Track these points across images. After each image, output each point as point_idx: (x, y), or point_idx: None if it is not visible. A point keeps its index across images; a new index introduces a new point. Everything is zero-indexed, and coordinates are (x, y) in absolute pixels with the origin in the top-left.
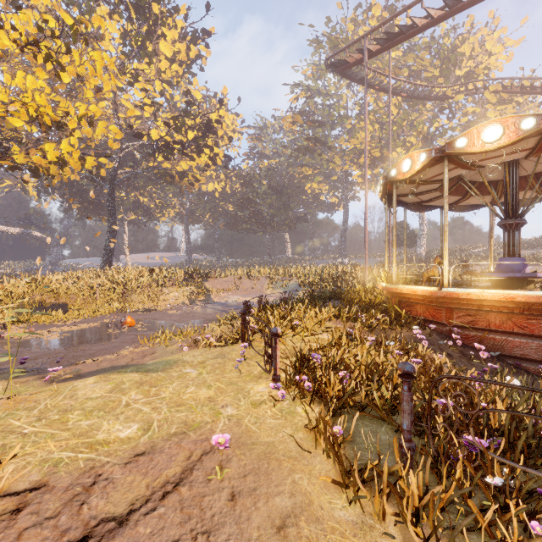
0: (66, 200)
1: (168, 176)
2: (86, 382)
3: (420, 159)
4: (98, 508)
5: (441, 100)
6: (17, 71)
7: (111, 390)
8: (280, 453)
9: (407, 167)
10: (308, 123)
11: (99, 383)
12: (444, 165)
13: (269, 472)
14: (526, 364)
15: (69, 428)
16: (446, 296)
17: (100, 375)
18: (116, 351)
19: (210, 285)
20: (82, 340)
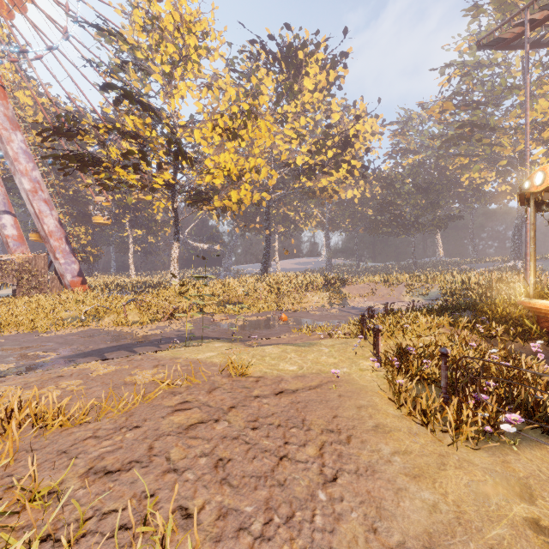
0: (235, 221)
1: (311, 192)
2: (268, 347)
3: None
4: (285, 387)
5: None
6: (221, 154)
7: (281, 352)
8: (368, 390)
9: (539, 180)
10: (462, 107)
11: (274, 348)
12: None
13: (360, 394)
14: None
15: (266, 363)
16: None
17: (273, 345)
18: (278, 336)
19: (347, 291)
20: (256, 327)
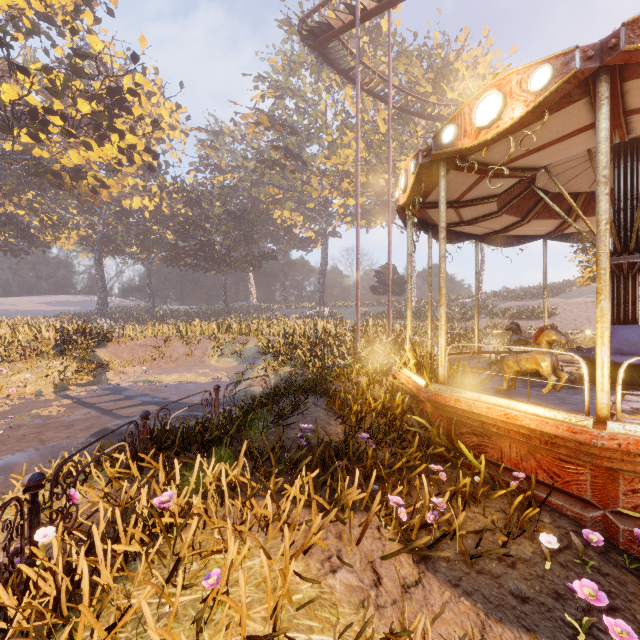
0: None
1: (50, 173)
2: None
3: (532, 85)
4: None
5: (436, 120)
6: None
7: None
8: None
9: (491, 112)
10: (277, 127)
11: None
12: (599, 97)
13: None
14: None
15: None
16: (626, 449)
17: None
18: None
19: (109, 354)
20: None
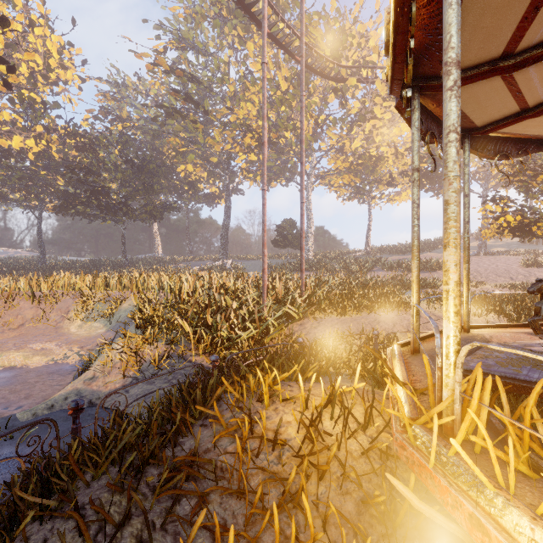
0: None
1: None
2: None
3: None
4: None
5: (334, 81)
6: None
7: None
8: None
9: None
10: (177, 72)
11: None
12: None
13: None
14: None
15: None
16: None
17: None
18: None
19: None
20: None
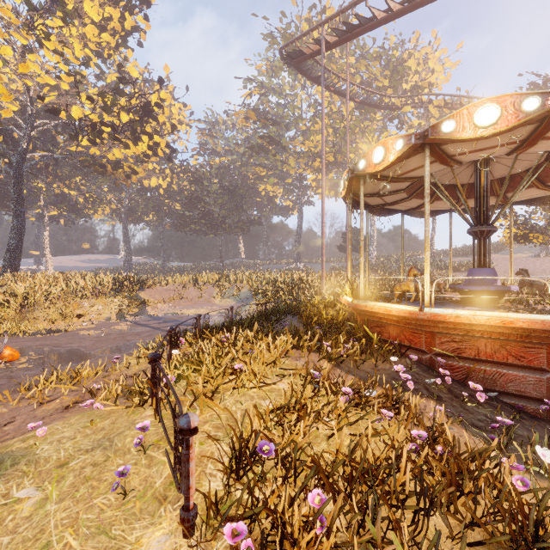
0: None
1: (98, 165)
2: None
3: (396, 147)
4: None
5: (391, 110)
6: None
7: None
8: None
9: (380, 157)
10: (262, 120)
11: None
12: (425, 155)
13: None
14: (523, 403)
15: None
16: (430, 319)
17: None
18: None
19: (146, 295)
20: None
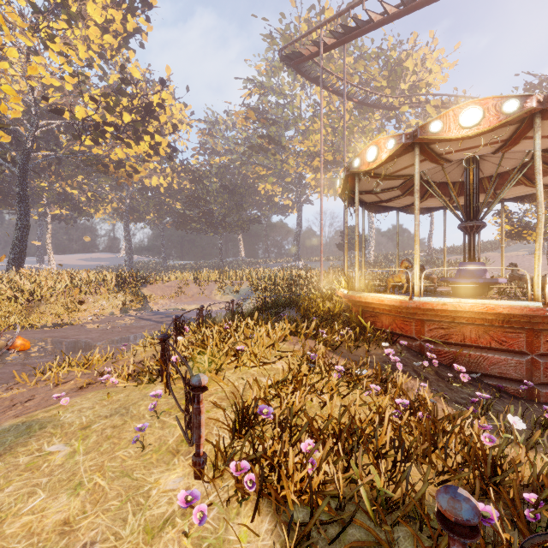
0: None
1: (101, 164)
2: None
3: (388, 146)
4: None
5: (389, 109)
6: None
7: None
8: None
9: (373, 155)
10: (262, 120)
11: None
12: (414, 154)
13: None
14: (504, 384)
15: None
16: (419, 307)
17: None
18: None
19: (149, 291)
20: None
